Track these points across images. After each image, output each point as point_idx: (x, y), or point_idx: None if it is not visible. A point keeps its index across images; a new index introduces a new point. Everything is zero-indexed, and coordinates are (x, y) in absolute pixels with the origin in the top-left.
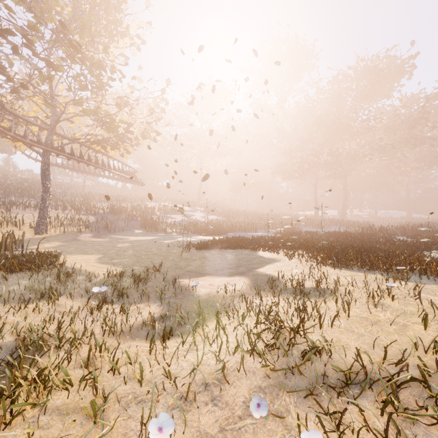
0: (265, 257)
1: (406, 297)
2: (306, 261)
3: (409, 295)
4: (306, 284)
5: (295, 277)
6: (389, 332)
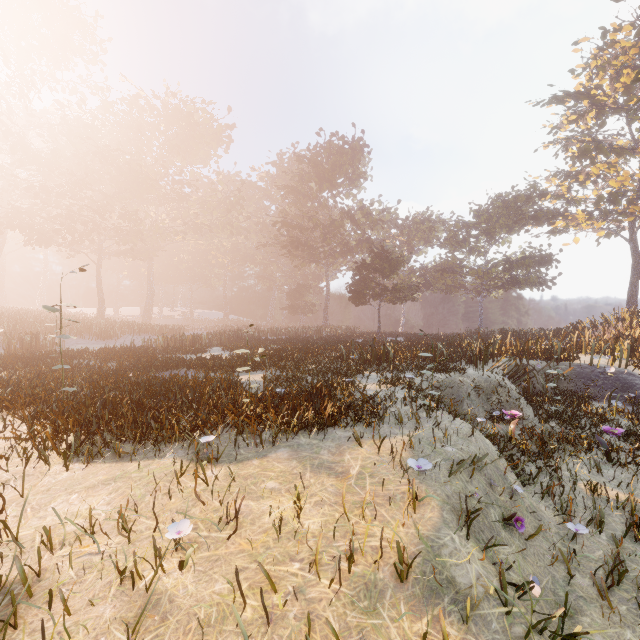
0: None
1: (214, 529)
2: None
3: (219, 516)
4: None
5: None
6: None
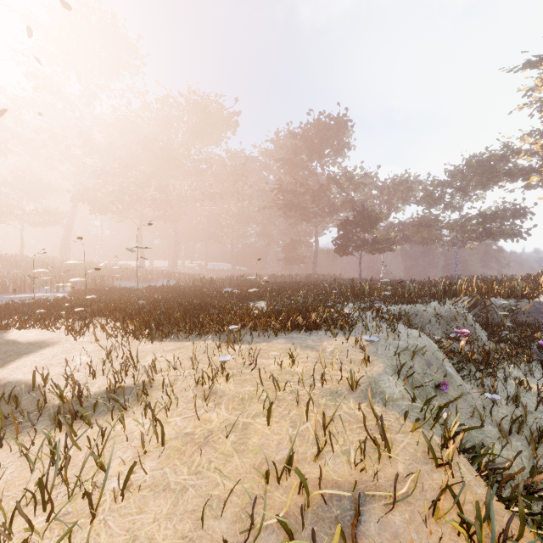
0: (21, 342)
1: (242, 369)
2: (109, 336)
3: (244, 364)
4: (97, 384)
5: (77, 374)
6: (227, 455)
